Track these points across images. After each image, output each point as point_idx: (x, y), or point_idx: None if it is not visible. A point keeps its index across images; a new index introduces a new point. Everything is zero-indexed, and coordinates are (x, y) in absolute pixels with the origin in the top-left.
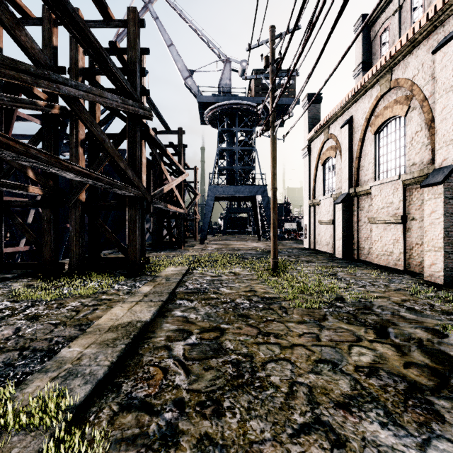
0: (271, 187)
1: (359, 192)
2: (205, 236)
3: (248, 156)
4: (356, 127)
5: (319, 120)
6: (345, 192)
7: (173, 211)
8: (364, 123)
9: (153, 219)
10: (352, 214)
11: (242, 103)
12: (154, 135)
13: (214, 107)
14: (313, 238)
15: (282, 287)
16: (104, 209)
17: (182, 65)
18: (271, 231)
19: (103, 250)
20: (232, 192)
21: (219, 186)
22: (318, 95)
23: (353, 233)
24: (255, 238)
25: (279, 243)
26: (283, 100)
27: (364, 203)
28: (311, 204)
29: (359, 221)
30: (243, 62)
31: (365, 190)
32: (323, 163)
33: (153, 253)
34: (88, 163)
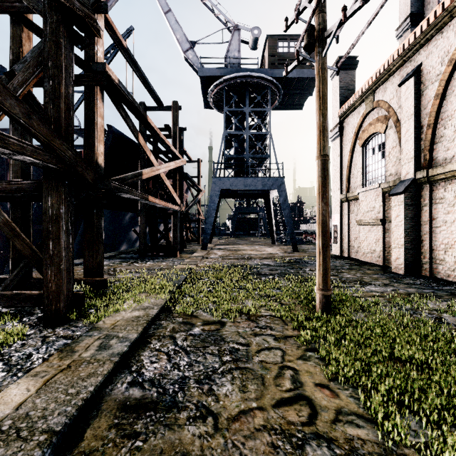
0: (317, 153)
1: (435, 175)
2: (208, 240)
3: (260, 142)
4: (428, 80)
5: (354, 91)
6: (407, 178)
7: (163, 207)
8: (447, 68)
9: (141, 219)
10: (420, 210)
11: (254, 76)
12: (118, 81)
13: (219, 82)
14: (347, 243)
15: (371, 379)
16: (33, 199)
17: (182, 35)
18: (318, 237)
19: (79, 258)
20: (241, 186)
21: (225, 178)
22: (352, 58)
23: (422, 238)
24: (267, 242)
25: (299, 249)
26: (304, 72)
27: (444, 192)
28: (344, 199)
29: (432, 220)
30: (255, 30)
31: (449, 172)
32: (363, 144)
33: (136, 263)
34: (10, 124)
